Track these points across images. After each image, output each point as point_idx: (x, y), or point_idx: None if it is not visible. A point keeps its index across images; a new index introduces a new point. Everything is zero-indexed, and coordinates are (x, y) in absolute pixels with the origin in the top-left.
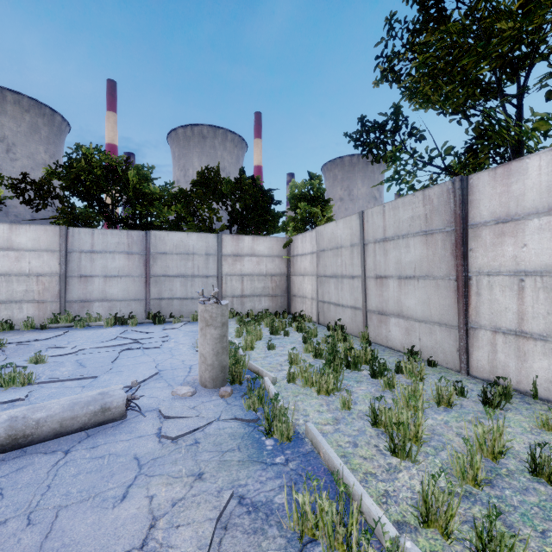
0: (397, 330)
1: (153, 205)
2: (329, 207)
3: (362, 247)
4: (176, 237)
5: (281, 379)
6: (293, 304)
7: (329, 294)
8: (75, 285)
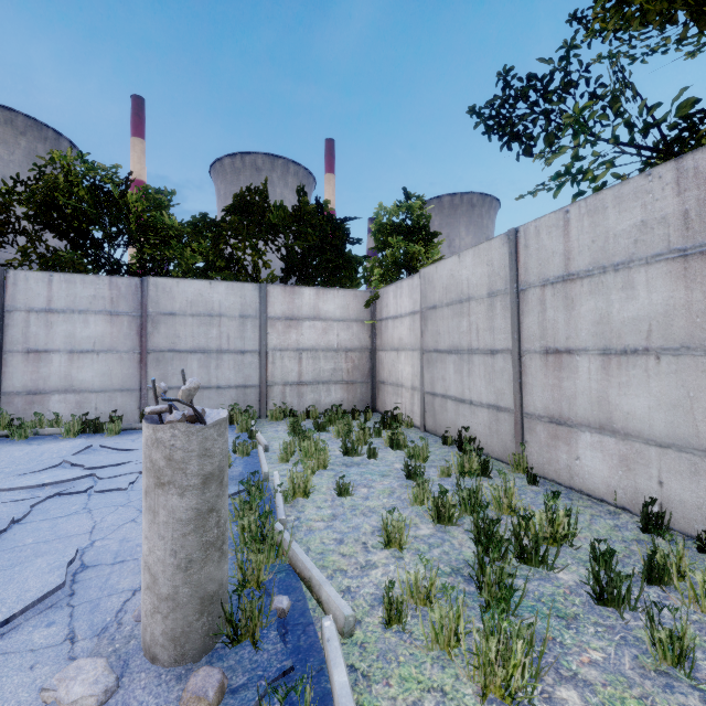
0: (596, 458)
1: (169, 245)
2: (436, 243)
3: (515, 295)
4: (191, 288)
5: (367, 605)
6: (381, 395)
7: (444, 382)
8: (18, 365)
